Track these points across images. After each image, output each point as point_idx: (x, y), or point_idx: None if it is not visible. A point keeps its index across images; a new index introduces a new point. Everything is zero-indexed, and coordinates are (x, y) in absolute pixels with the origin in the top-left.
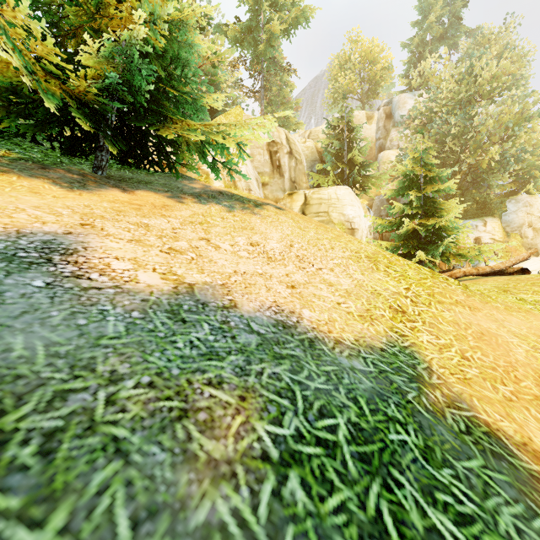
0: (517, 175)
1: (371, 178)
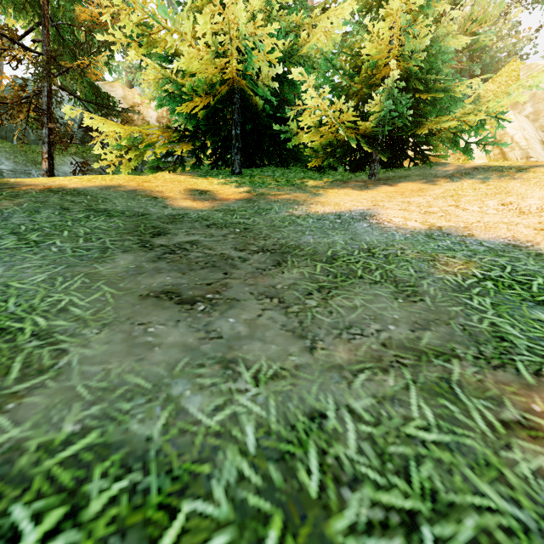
0: None
1: None
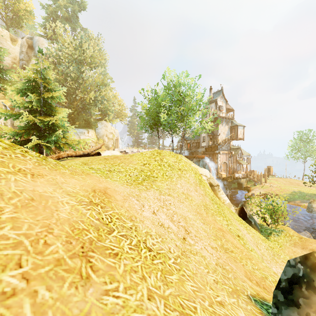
0: (102, 111)
1: (8, 81)
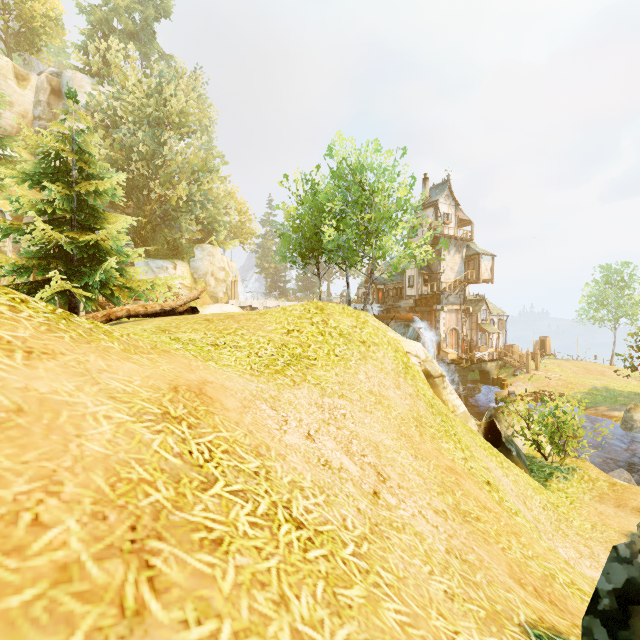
0: (203, 224)
1: (6, 160)
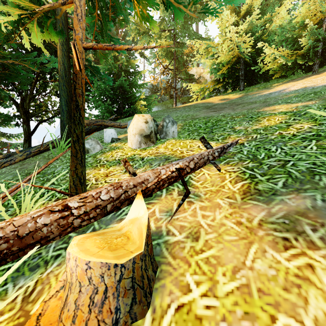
0: None
1: None
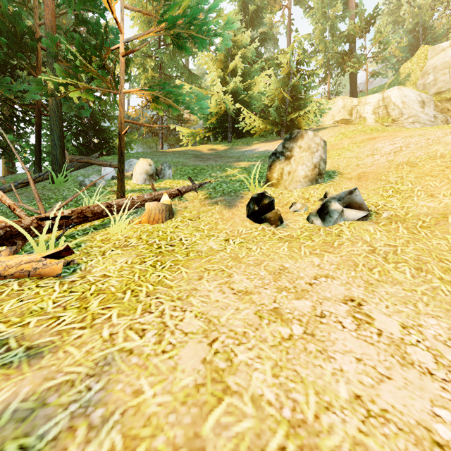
0: None
1: None
